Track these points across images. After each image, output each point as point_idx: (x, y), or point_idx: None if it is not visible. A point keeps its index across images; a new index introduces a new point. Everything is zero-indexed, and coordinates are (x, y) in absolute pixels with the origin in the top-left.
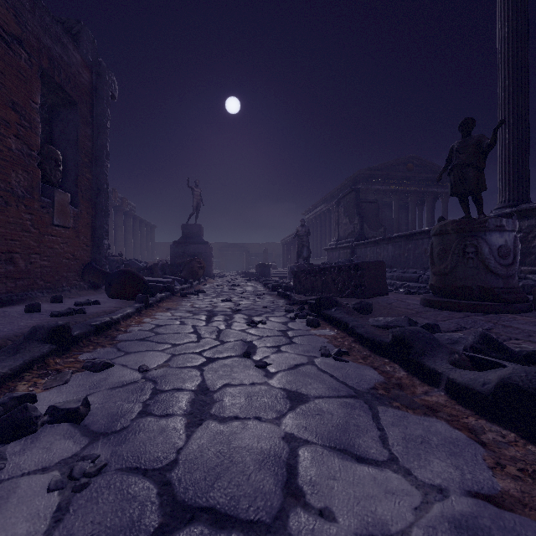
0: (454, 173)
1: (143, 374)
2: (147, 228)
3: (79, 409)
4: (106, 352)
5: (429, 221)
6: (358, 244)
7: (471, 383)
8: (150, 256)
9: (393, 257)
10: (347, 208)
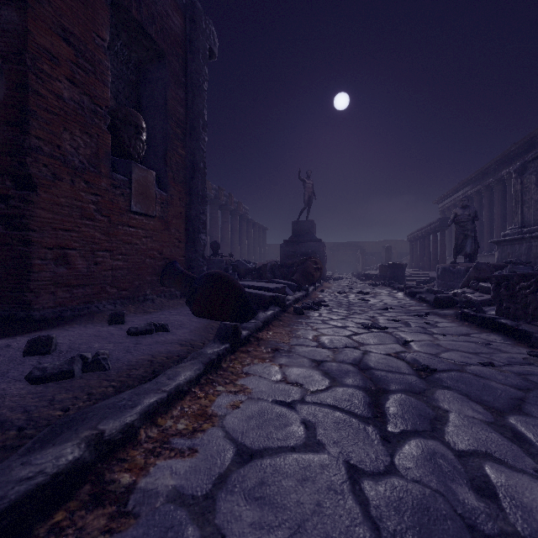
0: None
1: None
2: (260, 230)
3: None
4: None
5: None
6: None
7: None
8: (262, 258)
9: None
10: None
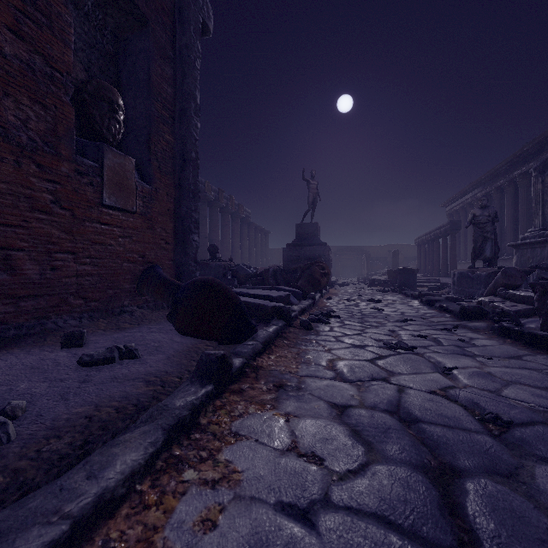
0: None
1: None
2: (262, 234)
3: None
4: None
5: None
6: None
7: None
8: (264, 262)
9: None
10: None
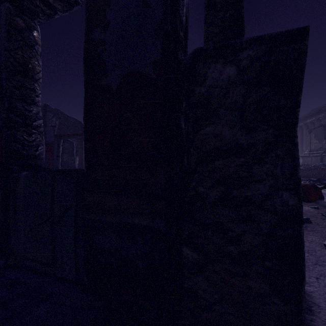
0: None
1: None
2: None
3: None
4: None
5: None
6: (325, 155)
7: None
8: None
9: None
10: (317, 135)
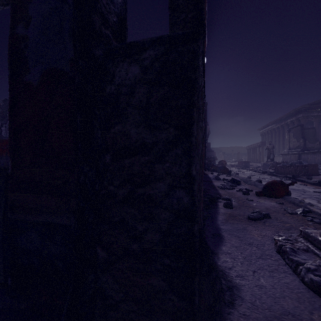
0: None
1: None
2: None
3: None
4: None
5: None
6: (302, 153)
7: None
8: None
9: None
10: (295, 134)
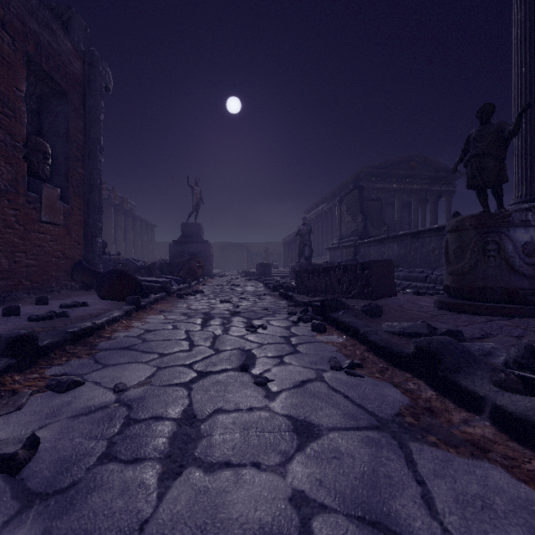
0: (471, 164)
1: (118, 396)
2: (148, 227)
3: (16, 456)
4: (81, 364)
5: (432, 220)
6: (361, 243)
7: (531, 415)
8: (150, 256)
9: (398, 256)
10: (350, 206)
